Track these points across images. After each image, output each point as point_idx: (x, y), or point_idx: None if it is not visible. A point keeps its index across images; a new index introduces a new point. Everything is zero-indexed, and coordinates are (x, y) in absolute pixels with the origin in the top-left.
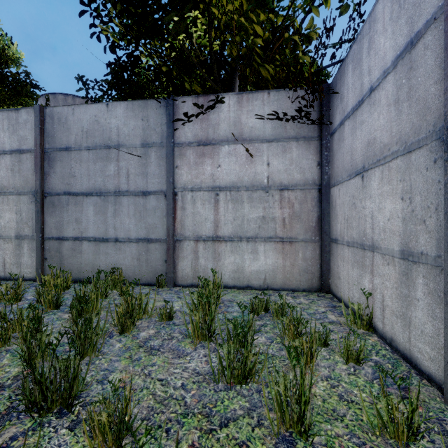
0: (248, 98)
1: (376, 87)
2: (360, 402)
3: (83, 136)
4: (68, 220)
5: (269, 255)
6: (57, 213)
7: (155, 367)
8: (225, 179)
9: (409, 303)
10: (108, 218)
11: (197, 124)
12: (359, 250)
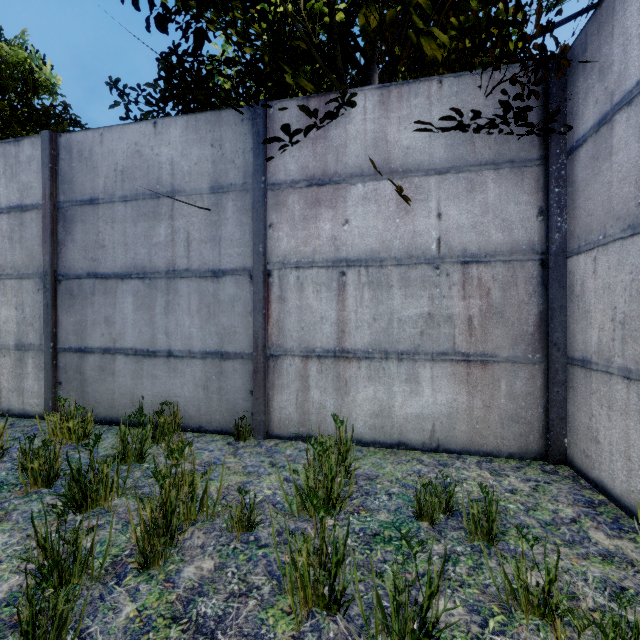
0: (401, 94)
1: None
2: None
3: (117, 178)
4: (94, 320)
5: (440, 387)
6: (77, 307)
7: None
8: (358, 245)
9: None
10: (157, 316)
11: (306, 147)
12: None
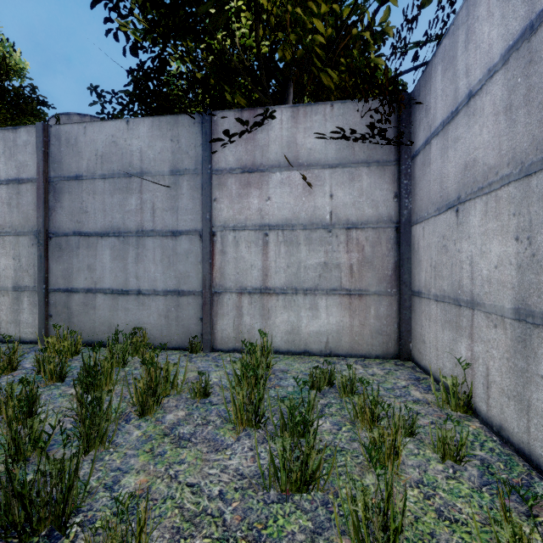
0: (306, 112)
1: (477, 91)
2: (467, 521)
3: (97, 161)
4: (79, 268)
5: (332, 312)
6: (65, 258)
7: (184, 466)
8: (277, 215)
9: (528, 380)
10: (129, 264)
11: (240, 145)
12: (452, 306)
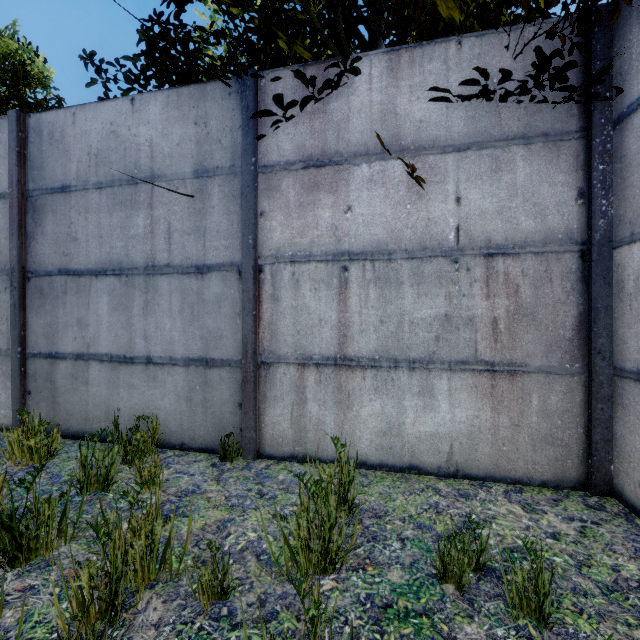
0: (413, 58)
1: None
2: None
3: (91, 162)
4: (66, 322)
5: (459, 401)
6: (48, 308)
7: None
8: (362, 236)
9: None
10: (134, 317)
11: (302, 123)
12: None
